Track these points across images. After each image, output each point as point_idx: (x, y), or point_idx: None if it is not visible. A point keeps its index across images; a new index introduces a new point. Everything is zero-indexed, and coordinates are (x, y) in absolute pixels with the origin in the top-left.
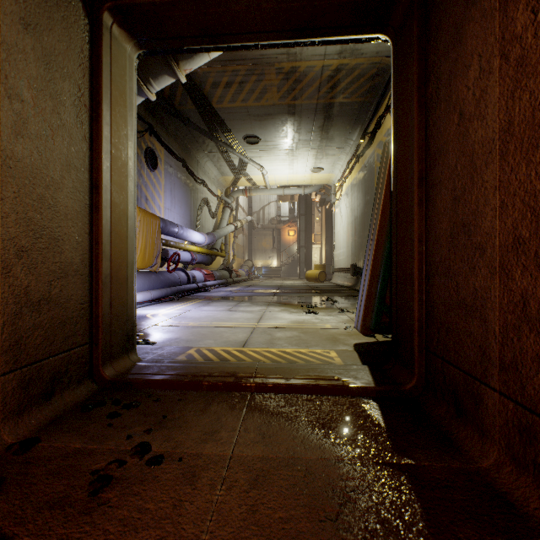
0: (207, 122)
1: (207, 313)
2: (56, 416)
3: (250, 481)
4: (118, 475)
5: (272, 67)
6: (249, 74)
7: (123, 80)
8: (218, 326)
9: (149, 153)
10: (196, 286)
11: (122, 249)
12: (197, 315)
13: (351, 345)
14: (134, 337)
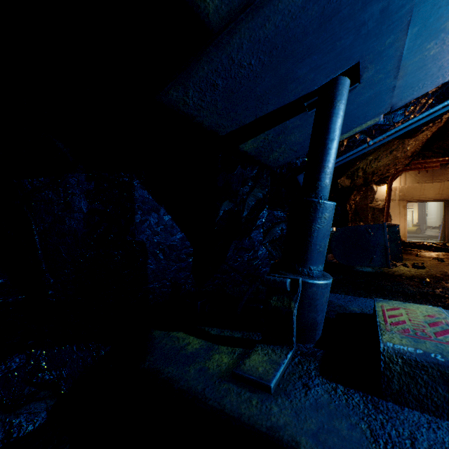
0: None
1: None
2: None
3: None
4: None
5: None
6: None
7: None
8: None
9: None
10: None
11: None
12: None
13: None
14: None
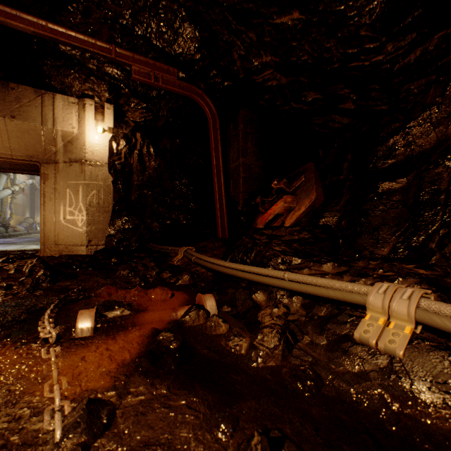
0: None
1: None
2: None
3: None
4: None
5: None
6: None
7: None
8: None
9: None
10: None
11: None
12: None
13: None
14: None
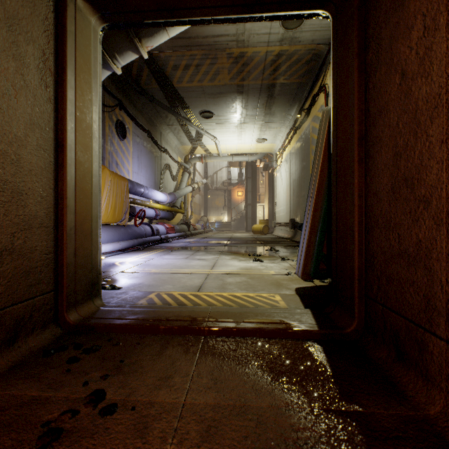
0: (168, 99)
1: (167, 261)
2: (18, 361)
3: (201, 433)
4: (69, 427)
5: (224, 52)
6: (204, 58)
7: (88, 49)
8: (177, 273)
9: (119, 124)
10: (159, 238)
11: (87, 204)
12: (159, 263)
13: (293, 289)
14: (98, 283)
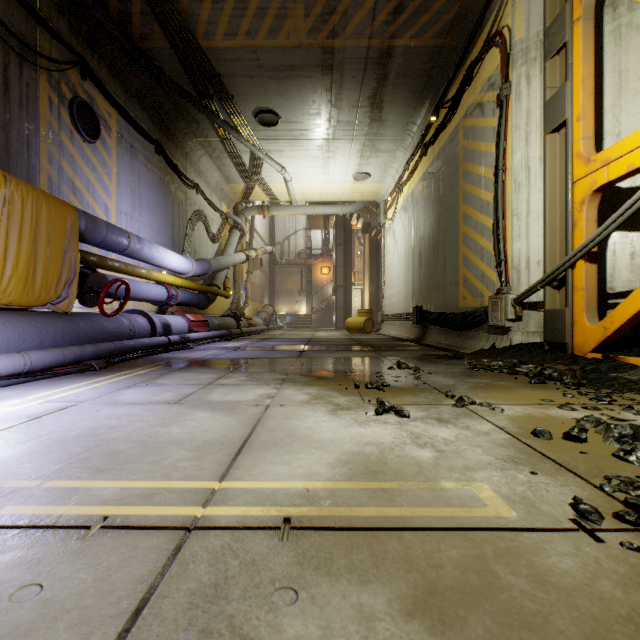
0: (192, 78)
1: (106, 416)
2: None
3: None
4: None
5: None
6: None
7: None
8: (28, 525)
9: (80, 107)
10: (164, 340)
11: None
12: (60, 430)
13: None
14: None
